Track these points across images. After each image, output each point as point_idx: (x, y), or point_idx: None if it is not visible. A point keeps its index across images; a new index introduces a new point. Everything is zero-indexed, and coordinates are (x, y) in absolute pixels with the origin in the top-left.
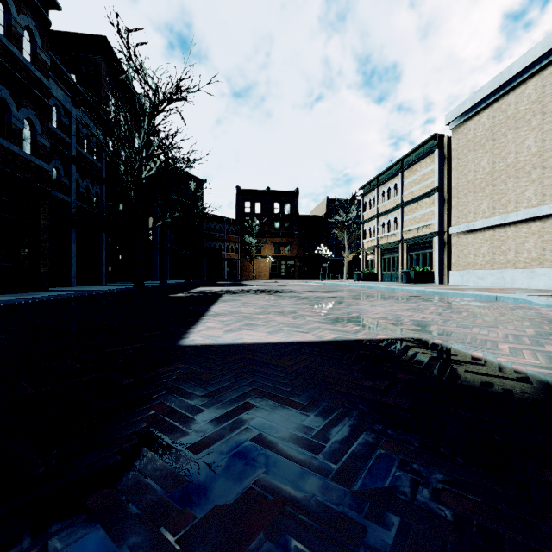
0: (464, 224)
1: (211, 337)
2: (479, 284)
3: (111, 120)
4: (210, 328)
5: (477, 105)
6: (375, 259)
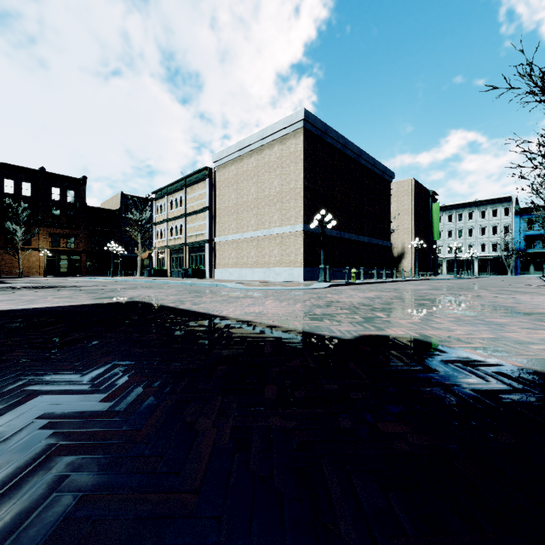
0: (223, 236)
1: (7, 308)
2: (231, 278)
3: None
4: (1, 305)
5: (229, 156)
6: (166, 257)
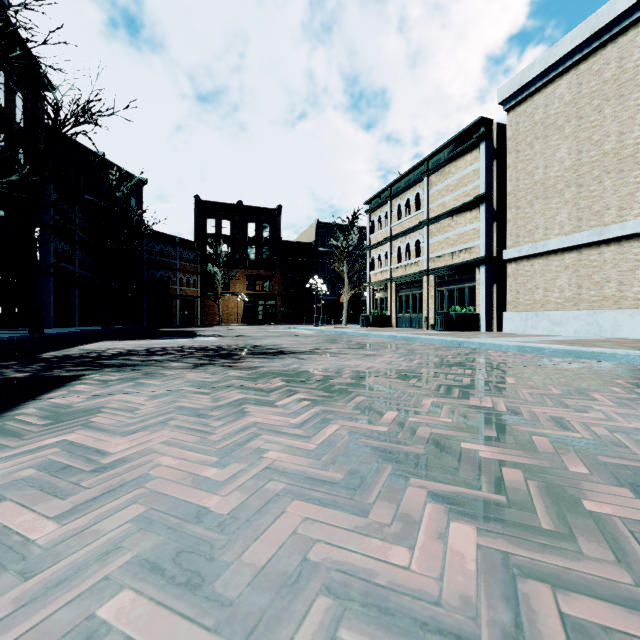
0: (528, 245)
1: None
2: (555, 331)
3: None
4: None
5: (551, 69)
6: (388, 297)
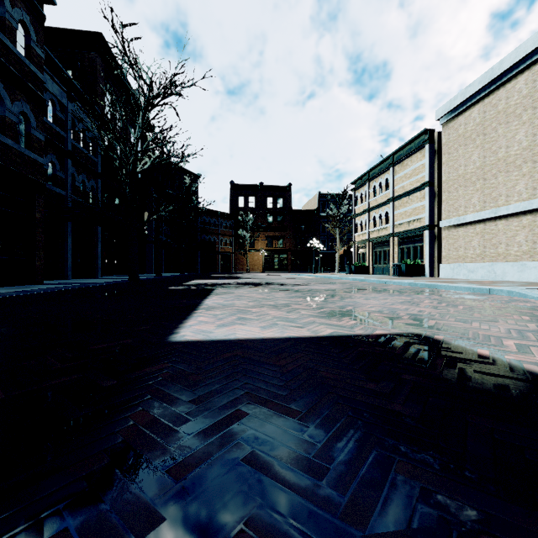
0: (455, 218)
1: (203, 332)
2: (470, 277)
3: (106, 114)
4: (202, 322)
5: (468, 100)
6: (366, 252)
